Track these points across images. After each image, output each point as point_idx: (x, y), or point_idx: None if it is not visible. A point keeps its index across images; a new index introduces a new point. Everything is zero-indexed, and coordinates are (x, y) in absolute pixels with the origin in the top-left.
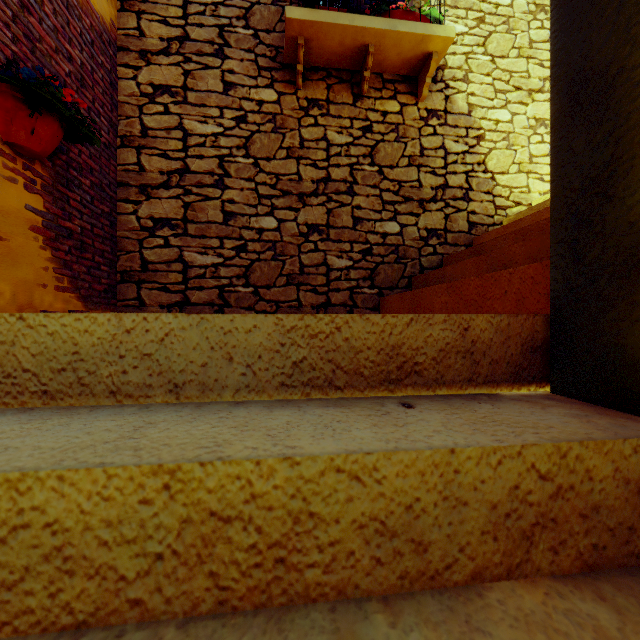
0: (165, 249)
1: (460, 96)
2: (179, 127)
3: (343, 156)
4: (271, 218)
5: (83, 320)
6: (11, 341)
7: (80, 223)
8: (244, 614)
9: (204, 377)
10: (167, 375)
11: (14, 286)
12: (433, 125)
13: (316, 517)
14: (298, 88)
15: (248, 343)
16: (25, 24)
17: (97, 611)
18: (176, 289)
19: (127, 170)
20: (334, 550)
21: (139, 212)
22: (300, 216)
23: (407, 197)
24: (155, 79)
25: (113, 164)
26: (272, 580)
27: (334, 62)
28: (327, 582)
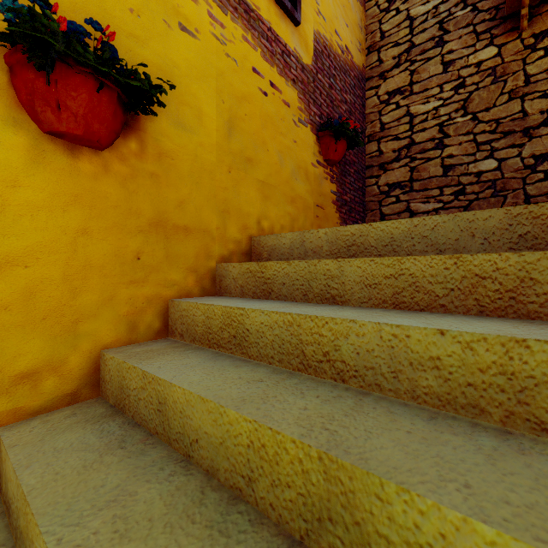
0: (396, 204)
1: None
2: (406, 114)
3: None
4: (490, 160)
5: (395, 223)
6: (366, 235)
7: (349, 196)
8: (492, 317)
9: (456, 246)
10: (435, 246)
11: None
12: None
13: (534, 280)
14: (522, 30)
15: (485, 226)
16: (330, 96)
17: (427, 306)
18: None
19: (371, 157)
20: (546, 297)
21: (379, 182)
22: (524, 150)
23: None
24: (389, 88)
25: (363, 156)
26: (507, 306)
27: None
28: (541, 312)
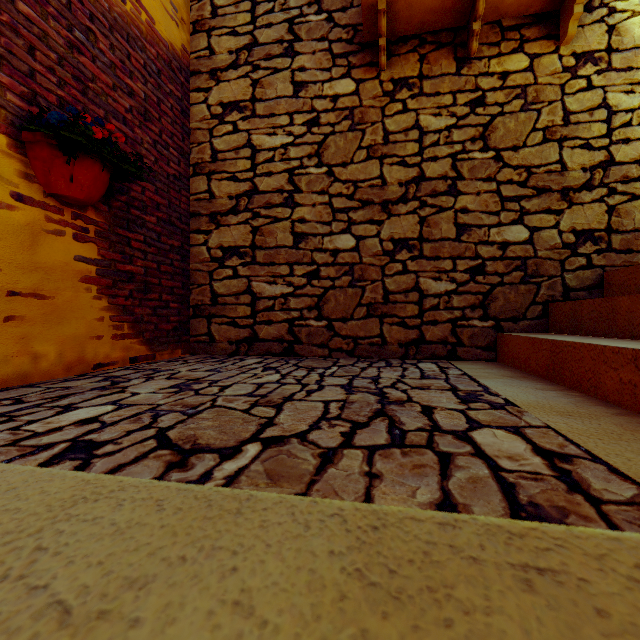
0: (234, 280)
1: (636, 20)
2: (247, 144)
3: (442, 145)
4: (348, 236)
5: None
6: None
7: (144, 263)
8: None
9: None
10: None
11: (61, 344)
12: (586, 75)
13: None
14: (381, 69)
15: None
16: (75, 65)
17: None
18: (244, 323)
19: (198, 199)
20: None
21: (209, 242)
22: (384, 230)
23: (541, 188)
24: (224, 97)
25: (185, 195)
26: None
27: (429, 23)
28: None
